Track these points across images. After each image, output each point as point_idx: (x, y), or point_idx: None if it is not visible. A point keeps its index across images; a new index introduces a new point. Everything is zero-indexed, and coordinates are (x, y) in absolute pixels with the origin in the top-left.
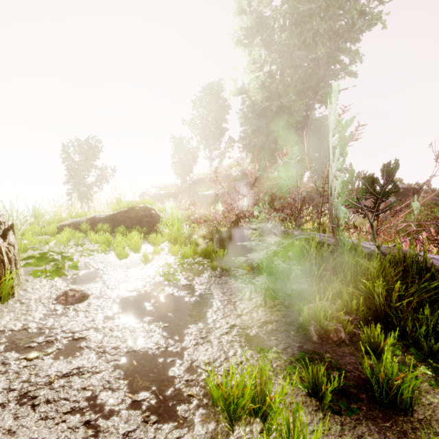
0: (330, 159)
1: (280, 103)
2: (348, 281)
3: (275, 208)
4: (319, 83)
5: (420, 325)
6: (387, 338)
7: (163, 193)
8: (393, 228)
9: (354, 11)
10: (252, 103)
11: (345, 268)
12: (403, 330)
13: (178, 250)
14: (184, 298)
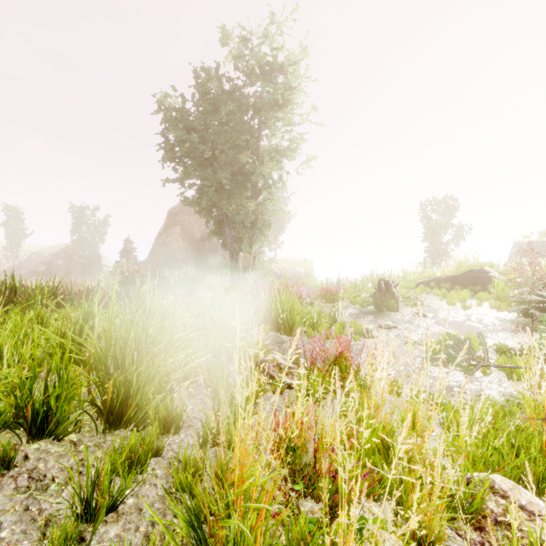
0: None
1: None
2: None
3: None
4: None
5: None
6: None
7: None
8: None
9: None
10: None
11: None
12: None
13: (495, 304)
14: (477, 327)
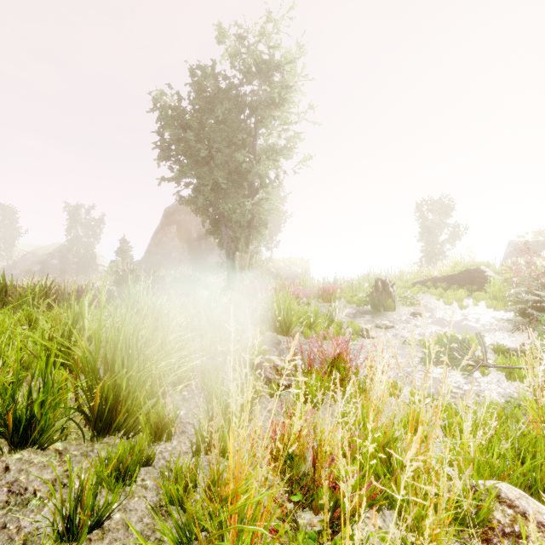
0: None
1: None
2: None
3: None
4: None
5: None
6: None
7: (543, 240)
8: None
9: None
10: None
11: None
12: None
13: (492, 304)
14: (474, 326)
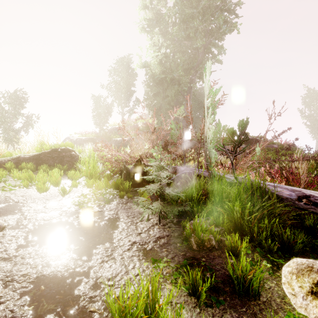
0: (205, 116)
1: (172, 76)
2: (217, 202)
3: (168, 151)
4: (198, 65)
5: (262, 231)
6: (243, 243)
7: (84, 138)
8: (246, 165)
9: (221, 19)
10: (152, 74)
11: (215, 193)
12: (252, 235)
13: (92, 183)
14: (95, 222)
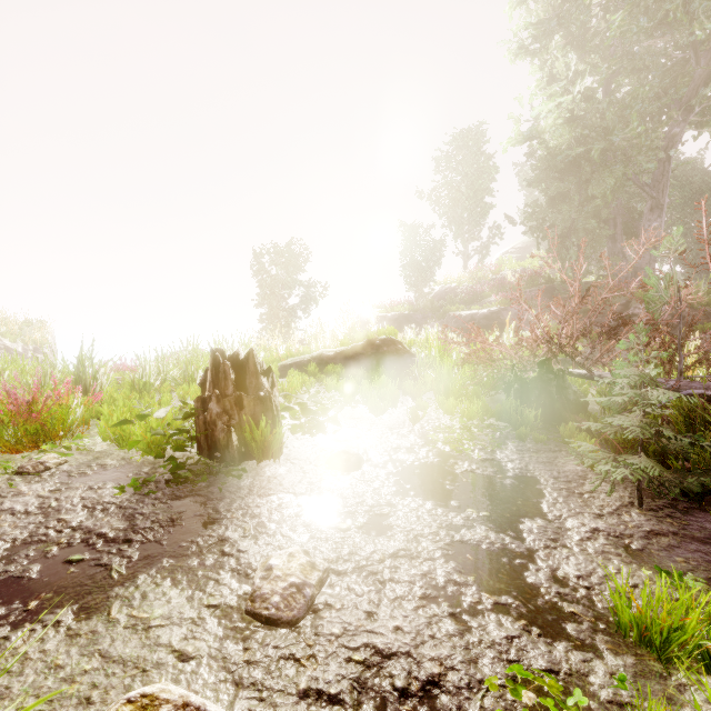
0: None
1: (608, 144)
2: None
3: (620, 339)
4: (695, 90)
5: None
6: None
7: (390, 315)
8: None
9: None
10: (549, 152)
11: None
12: None
13: (454, 405)
14: (493, 478)
